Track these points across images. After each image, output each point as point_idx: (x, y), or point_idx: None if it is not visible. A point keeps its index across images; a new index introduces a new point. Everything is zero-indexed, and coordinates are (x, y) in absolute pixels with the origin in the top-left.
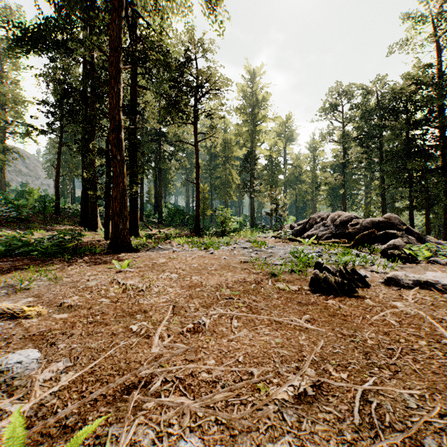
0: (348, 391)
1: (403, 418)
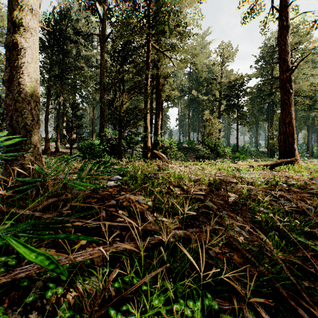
0: None
1: None
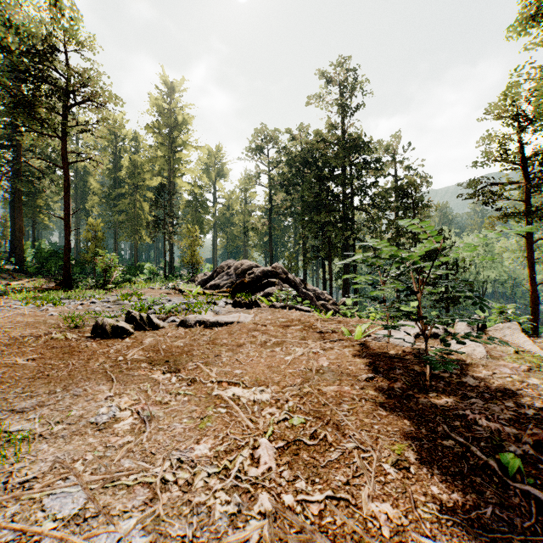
0: None
1: None
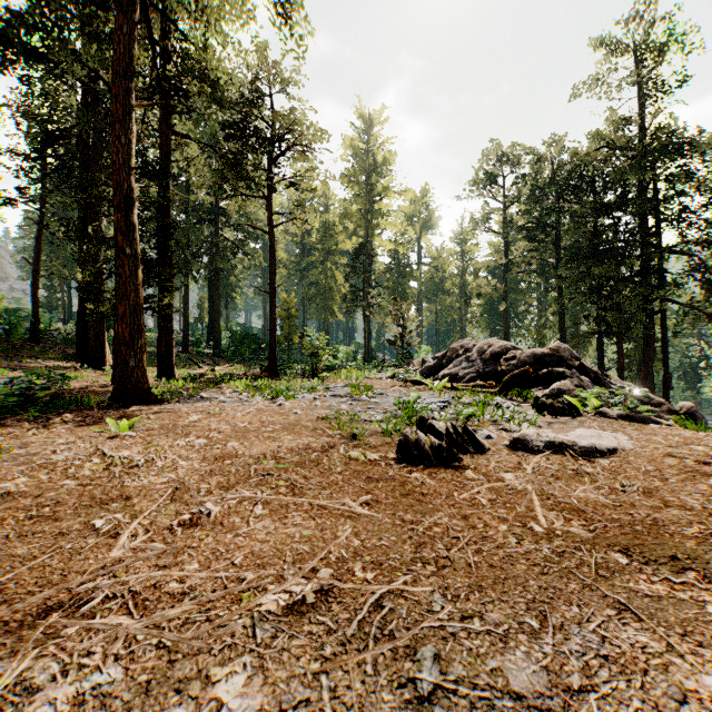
0: (363, 595)
1: (412, 625)
